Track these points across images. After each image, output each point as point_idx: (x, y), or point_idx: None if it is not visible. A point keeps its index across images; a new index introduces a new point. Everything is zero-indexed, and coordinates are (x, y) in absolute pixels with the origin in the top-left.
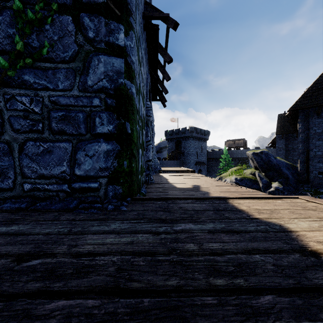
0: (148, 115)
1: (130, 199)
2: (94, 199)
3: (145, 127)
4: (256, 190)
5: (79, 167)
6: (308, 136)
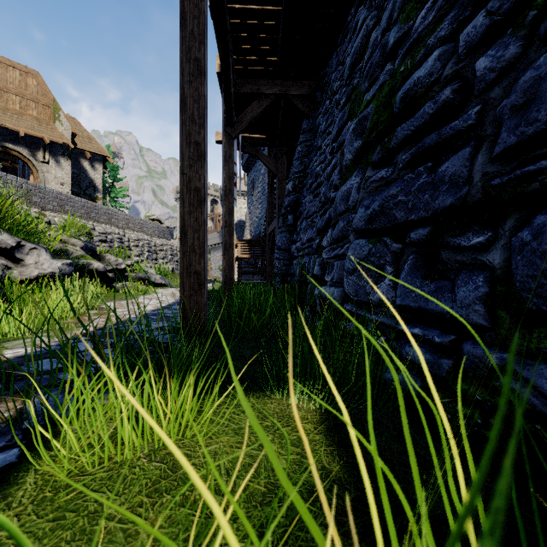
0: None
1: None
2: None
3: None
4: None
5: None
6: None
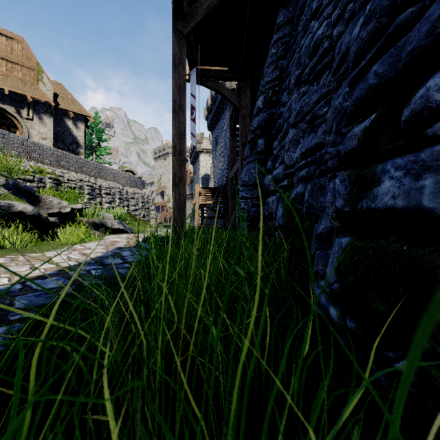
0: None
1: None
2: None
3: None
4: None
5: None
6: None
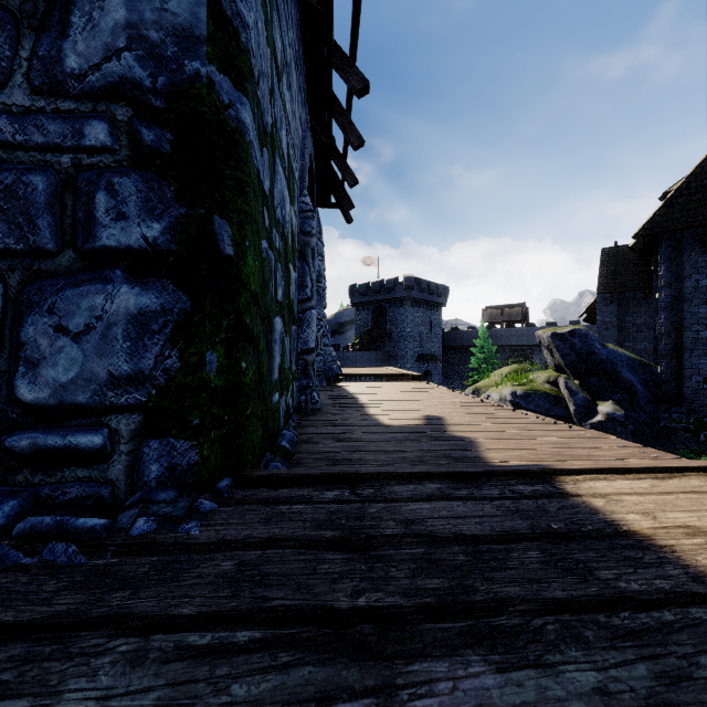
0: (306, 232)
1: (230, 483)
2: (88, 492)
3: (296, 263)
4: (561, 419)
5: (34, 375)
6: (680, 295)
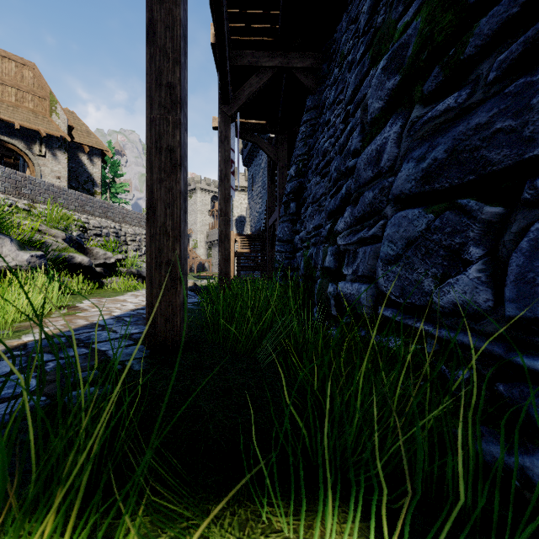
0: None
1: None
2: None
3: None
4: None
5: None
6: None
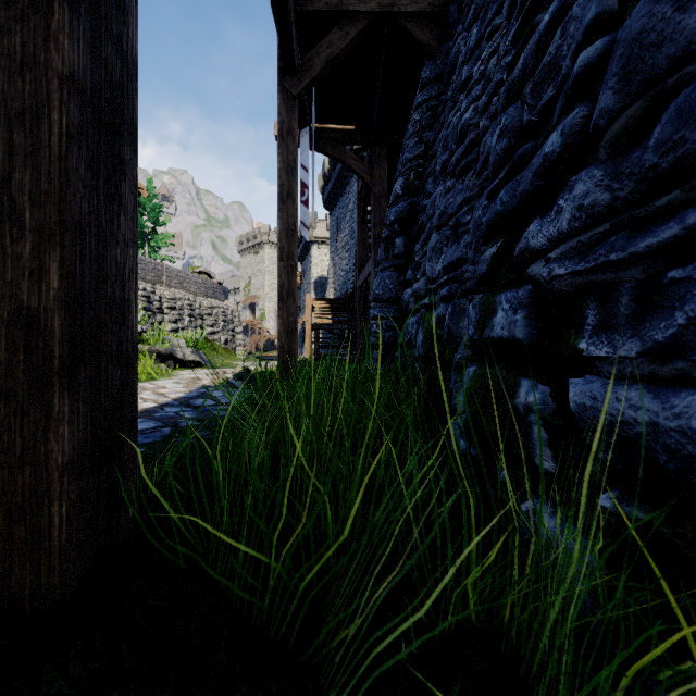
0: None
1: None
2: None
3: None
4: None
5: None
6: None
